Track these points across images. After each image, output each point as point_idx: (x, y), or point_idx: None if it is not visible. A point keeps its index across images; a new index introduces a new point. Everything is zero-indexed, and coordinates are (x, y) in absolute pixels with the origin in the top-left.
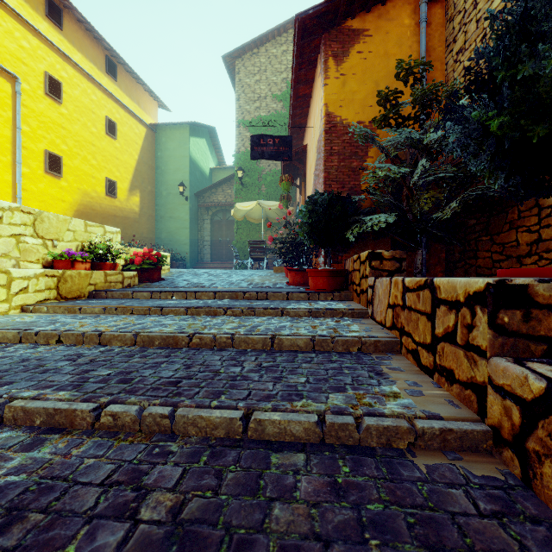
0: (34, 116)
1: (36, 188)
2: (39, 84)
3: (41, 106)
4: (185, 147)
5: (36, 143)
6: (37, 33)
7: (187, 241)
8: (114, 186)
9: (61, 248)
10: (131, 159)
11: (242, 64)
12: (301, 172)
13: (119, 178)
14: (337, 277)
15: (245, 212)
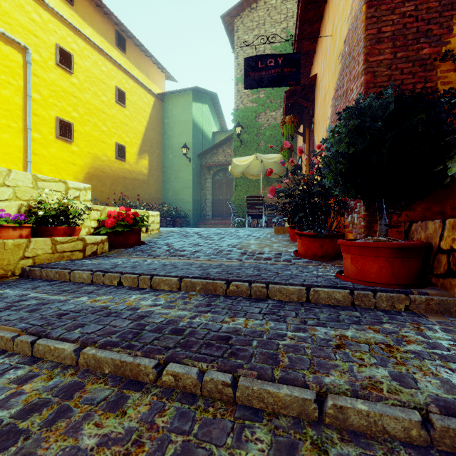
0: (46, 85)
1: (47, 152)
2: (50, 55)
3: (53, 76)
4: (189, 111)
5: (47, 111)
6: (48, 7)
7: (190, 200)
8: (123, 150)
9: None
10: (140, 125)
11: (241, 21)
12: (305, 117)
13: (128, 143)
14: (411, 258)
15: (243, 168)
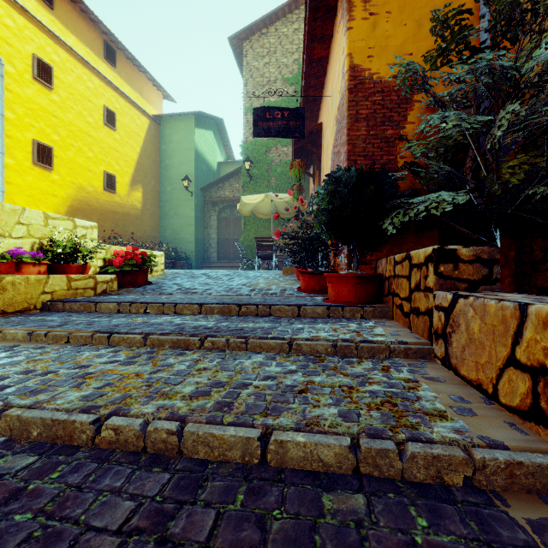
0: (21, 102)
1: (23, 181)
2: (26, 67)
3: (29, 91)
4: (190, 138)
5: (23, 132)
6: (24, 11)
7: (192, 239)
8: (113, 181)
9: (8, 247)
10: (132, 152)
11: (250, 46)
12: (315, 159)
13: (119, 171)
14: (368, 284)
15: (252, 207)
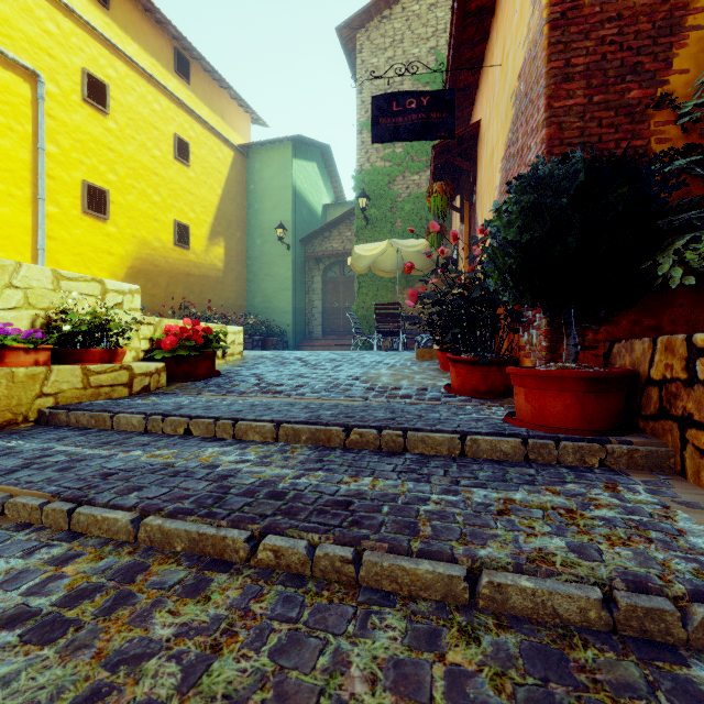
0: (67, 131)
1: (69, 235)
2: (73, 86)
3: (77, 118)
4: (287, 173)
5: (69, 171)
6: (71, 12)
7: (289, 308)
8: (186, 233)
9: None
10: (212, 194)
11: (366, 36)
12: (463, 184)
13: (194, 221)
14: (609, 393)
15: (370, 261)
